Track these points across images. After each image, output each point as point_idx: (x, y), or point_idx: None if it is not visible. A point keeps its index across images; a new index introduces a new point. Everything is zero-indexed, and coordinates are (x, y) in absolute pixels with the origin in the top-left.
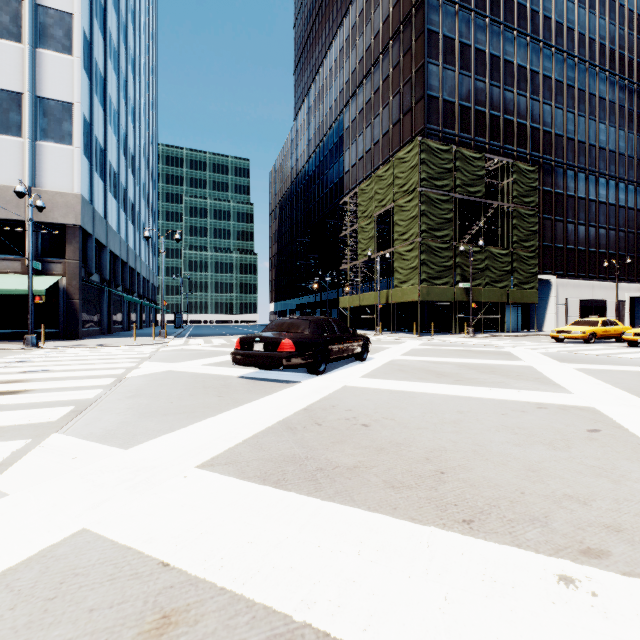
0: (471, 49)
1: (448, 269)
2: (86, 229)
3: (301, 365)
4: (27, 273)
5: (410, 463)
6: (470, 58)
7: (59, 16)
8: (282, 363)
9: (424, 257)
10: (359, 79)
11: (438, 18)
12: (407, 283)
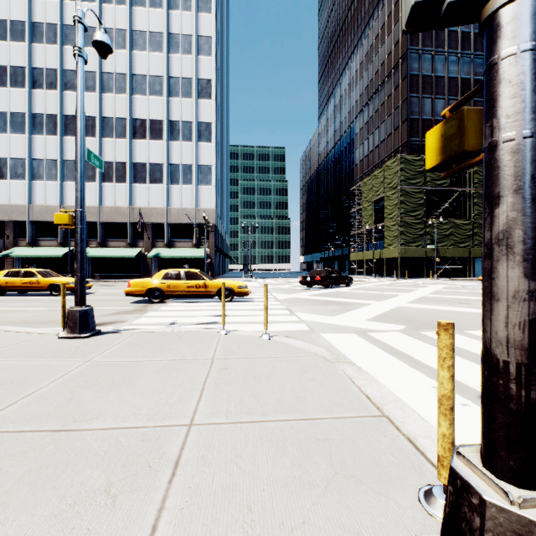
0: (445, 79)
1: (420, 236)
2: (216, 224)
3: (322, 285)
4: (194, 247)
5: (342, 297)
6: (444, 85)
7: (206, 125)
8: (316, 284)
9: (402, 229)
10: (365, 101)
11: (418, 65)
12: (392, 246)
